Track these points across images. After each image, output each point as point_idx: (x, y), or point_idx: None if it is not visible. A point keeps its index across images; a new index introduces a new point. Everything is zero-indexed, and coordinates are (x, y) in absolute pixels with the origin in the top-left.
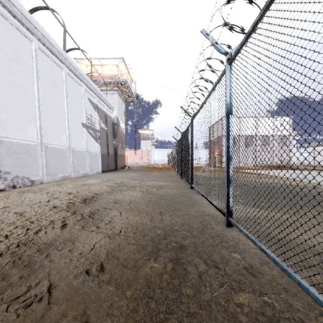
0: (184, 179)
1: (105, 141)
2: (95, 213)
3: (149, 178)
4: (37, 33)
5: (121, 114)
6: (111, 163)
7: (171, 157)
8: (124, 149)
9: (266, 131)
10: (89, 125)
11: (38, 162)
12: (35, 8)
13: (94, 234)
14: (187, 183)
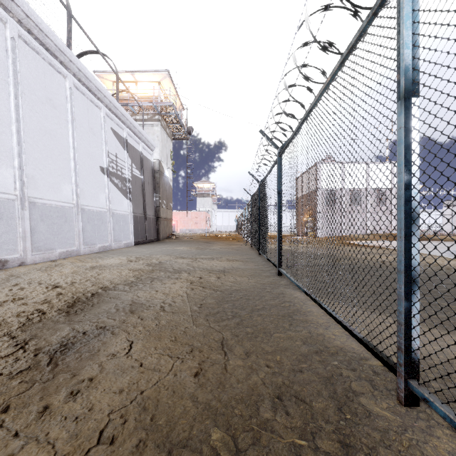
0: (263, 256)
1: (141, 197)
2: (71, 345)
3: (207, 255)
4: (15, 10)
5: (166, 156)
6: (150, 230)
7: (242, 221)
8: (171, 210)
9: (381, 183)
10: (113, 171)
11: (15, 229)
12: None
13: (11, 452)
14: (270, 265)
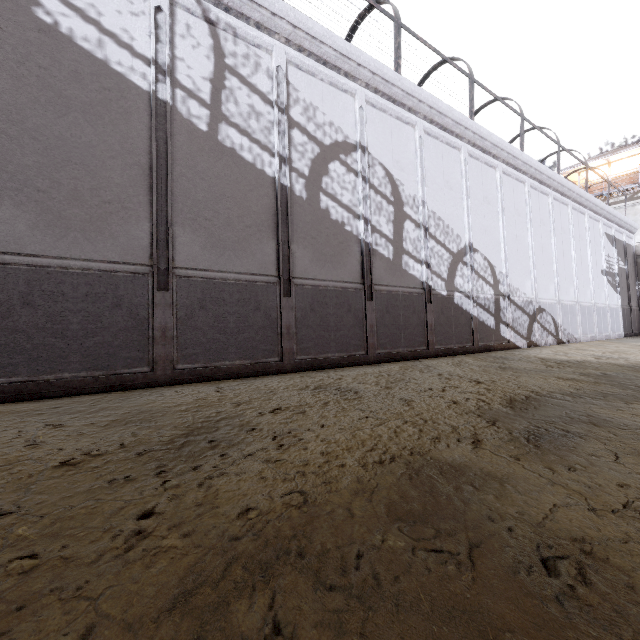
0: None
1: (625, 288)
2: None
3: None
4: (573, 195)
5: None
6: (633, 323)
7: None
8: None
9: None
10: (607, 270)
11: (576, 321)
12: (547, 156)
13: None
14: None
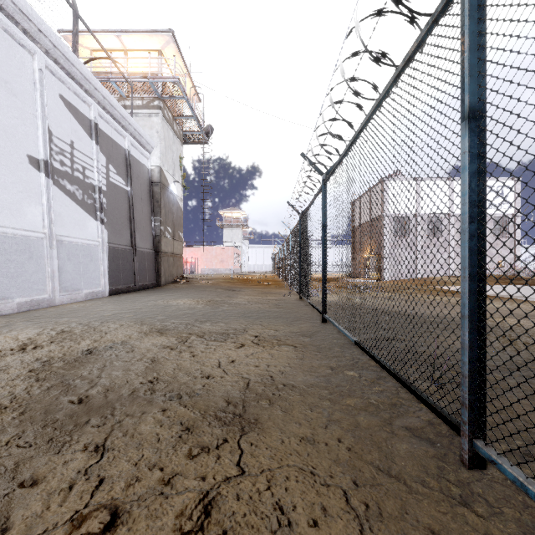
0: (334, 326)
1: (126, 219)
2: None
3: (217, 323)
4: None
5: (172, 163)
6: (142, 271)
7: (281, 258)
8: (180, 241)
9: None
10: (64, 169)
11: None
12: None
13: None
14: (372, 368)
